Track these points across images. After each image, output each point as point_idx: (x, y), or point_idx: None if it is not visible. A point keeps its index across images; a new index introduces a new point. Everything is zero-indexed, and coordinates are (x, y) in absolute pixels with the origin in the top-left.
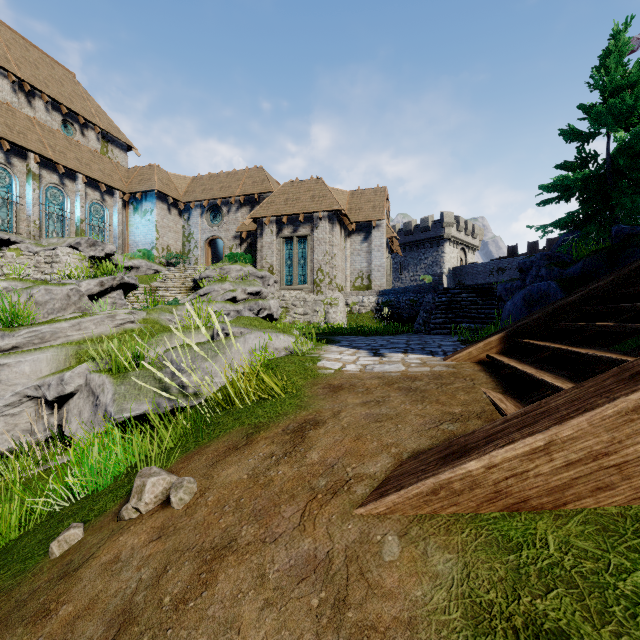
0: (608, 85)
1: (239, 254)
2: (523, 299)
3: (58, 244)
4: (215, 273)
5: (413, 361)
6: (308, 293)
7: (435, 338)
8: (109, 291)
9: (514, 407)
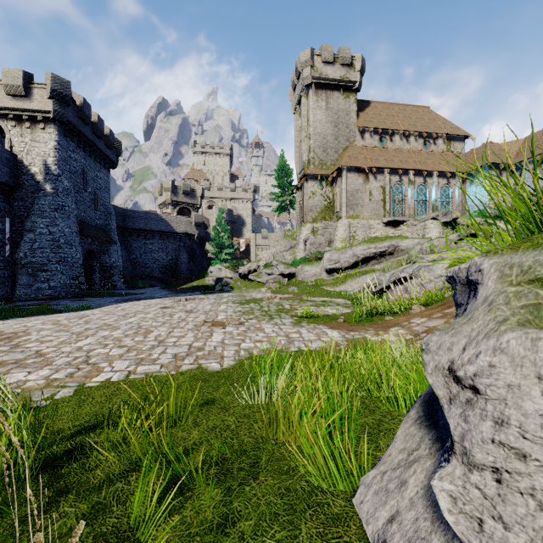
0: None
1: None
2: None
3: (426, 218)
4: None
5: None
6: None
7: None
8: (462, 239)
9: None
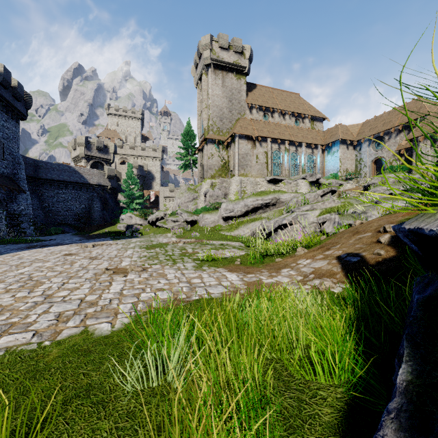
0: None
1: (397, 166)
2: None
3: (298, 178)
4: (377, 181)
5: None
6: None
7: None
8: (326, 194)
9: None
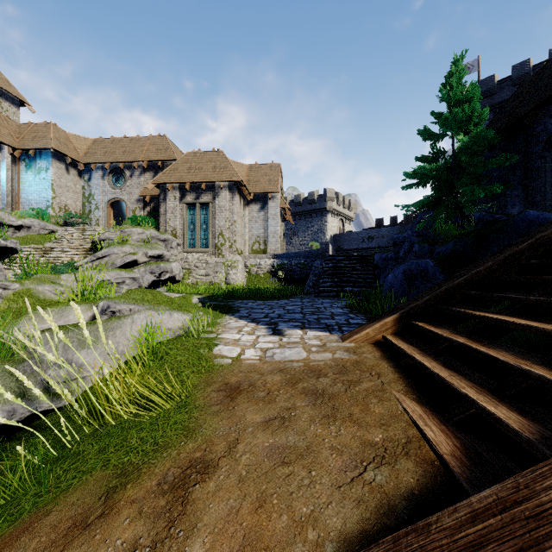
0: (454, 96)
1: (142, 217)
2: (403, 273)
3: None
4: (115, 235)
5: (313, 342)
6: (210, 256)
7: (325, 303)
8: None
9: (444, 436)
